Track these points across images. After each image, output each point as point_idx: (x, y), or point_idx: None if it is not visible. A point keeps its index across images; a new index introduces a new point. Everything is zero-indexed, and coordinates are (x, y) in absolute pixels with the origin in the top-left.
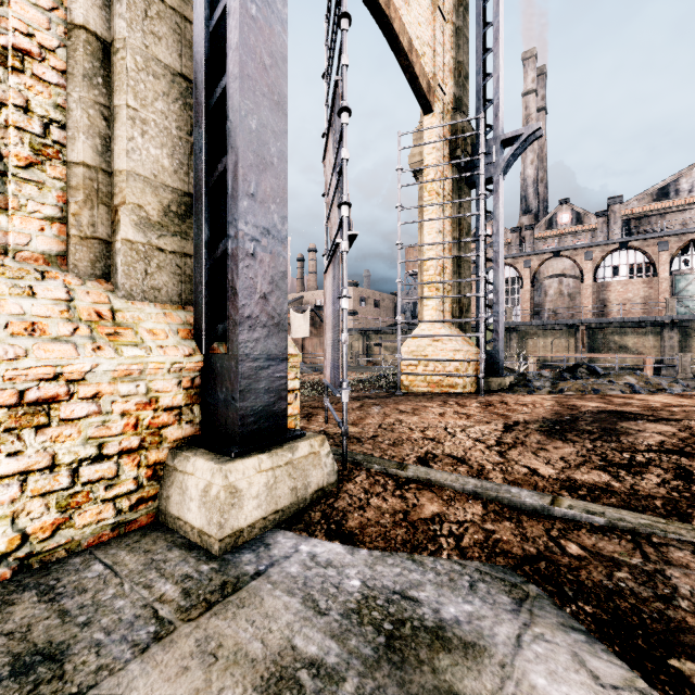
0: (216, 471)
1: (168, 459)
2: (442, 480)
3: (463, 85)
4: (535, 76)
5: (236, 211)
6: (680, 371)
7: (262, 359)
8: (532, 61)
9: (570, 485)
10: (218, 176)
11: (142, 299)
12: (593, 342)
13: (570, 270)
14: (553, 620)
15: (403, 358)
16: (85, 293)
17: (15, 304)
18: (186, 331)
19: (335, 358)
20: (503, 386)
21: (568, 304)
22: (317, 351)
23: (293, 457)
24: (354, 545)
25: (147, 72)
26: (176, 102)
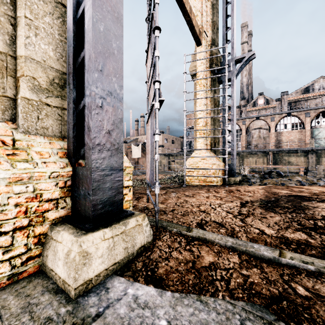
0: (74, 242)
1: (48, 231)
2: (213, 239)
3: (216, 32)
4: (247, 35)
5: (90, 79)
6: (318, 174)
7: (107, 170)
8: (246, 28)
9: (285, 241)
10: (81, 60)
11: (36, 133)
12: (275, 160)
13: (264, 126)
14: None
15: (187, 168)
16: None
17: None
18: (62, 153)
19: (151, 168)
20: (236, 181)
21: (263, 142)
22: (144, 164)
23: (126, 228)
24: (162, 288)
25: None
26: (58, 19)
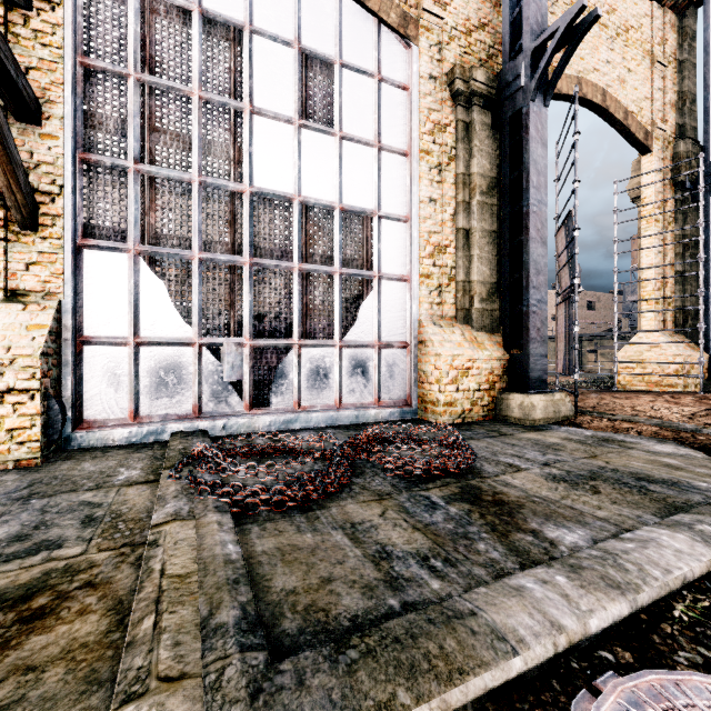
0: (525, 397)
1: (498, 396)
2: (637, 419)
3: (688, 111)
4: None
5: (528, 295)
6: None
7: (537, 356)
8: None
9: None
10: (516, 278)
11: (481, 331)
12: None
13: None
14: (672, 445)
15: (619, 361)
16: (465, 331)
17: (453, 337)
18: (499, 344)
19: (567, 358)
20: None
21: None
22: None
23: (553, 399)
24: (586, 429)
25: (482, 237)
26: (491, 244)
